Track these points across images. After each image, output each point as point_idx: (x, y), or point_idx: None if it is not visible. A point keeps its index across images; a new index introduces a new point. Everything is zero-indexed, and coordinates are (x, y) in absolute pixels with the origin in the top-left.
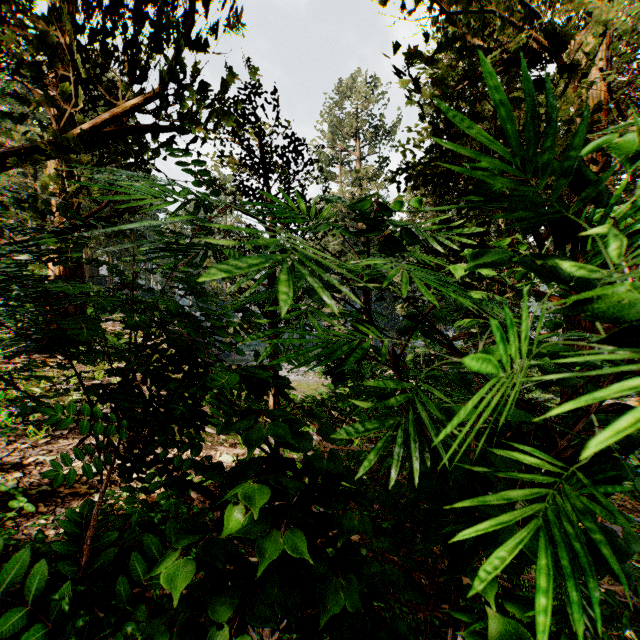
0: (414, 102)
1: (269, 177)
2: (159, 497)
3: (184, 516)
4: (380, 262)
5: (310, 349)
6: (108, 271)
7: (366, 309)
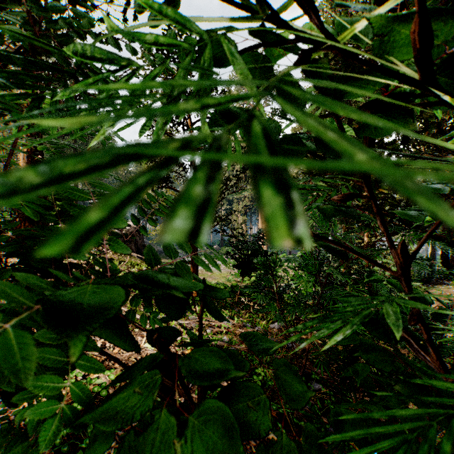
0: None
1: None
2: None
3: (77, 453)
4: None
5: None
6: None
7: None
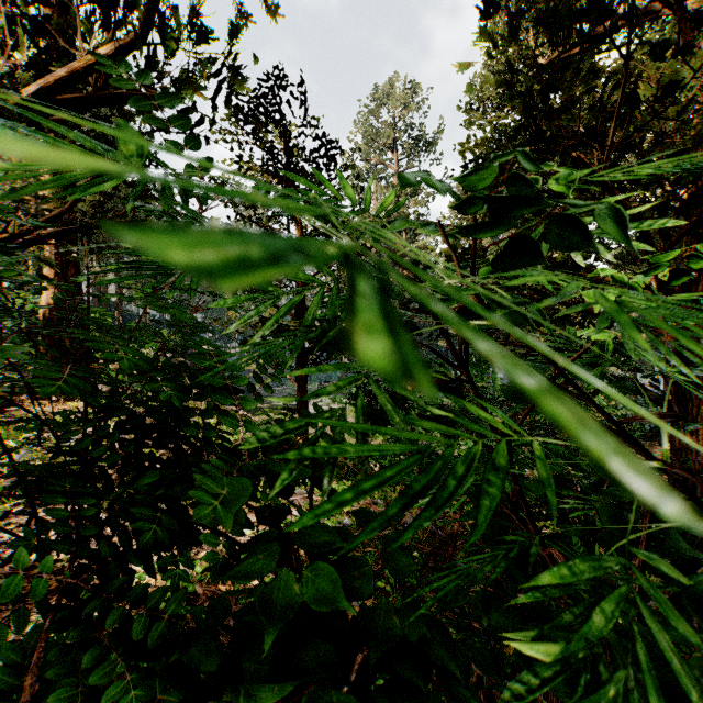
0: (459, 108)
1: (297, 186)
2: (105, 695)
3: None
4: (551, 276)
5: (389, 467)
6: (54, 298)
7: (458, 360)
